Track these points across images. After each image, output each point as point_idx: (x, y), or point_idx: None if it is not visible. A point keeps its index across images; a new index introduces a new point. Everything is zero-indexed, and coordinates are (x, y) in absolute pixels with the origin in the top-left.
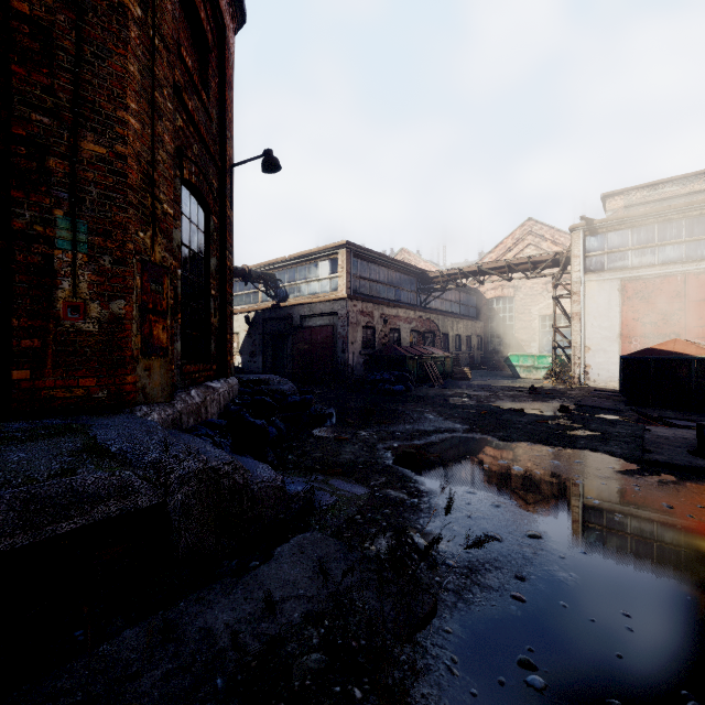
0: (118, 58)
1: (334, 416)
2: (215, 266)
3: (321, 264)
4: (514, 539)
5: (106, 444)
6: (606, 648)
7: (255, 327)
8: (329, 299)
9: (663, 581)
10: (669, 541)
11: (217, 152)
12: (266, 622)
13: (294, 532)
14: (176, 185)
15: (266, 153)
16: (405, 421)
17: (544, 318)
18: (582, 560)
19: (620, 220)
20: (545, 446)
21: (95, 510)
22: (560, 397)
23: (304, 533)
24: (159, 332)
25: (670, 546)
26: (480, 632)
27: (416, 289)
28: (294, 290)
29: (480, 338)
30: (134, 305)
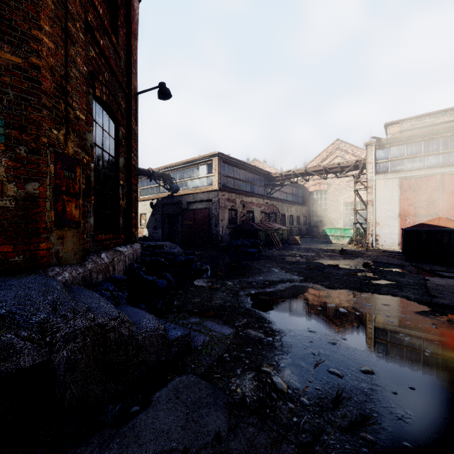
0: None
1: (209, 271)
2: (123, 163)
3: (201, 167)
4: (352, 374)
5: None
6: None
7: (156, 210)
8: (206, 190)
9: None
10: None
11: (125, 82)
12: None
13: (173, 373)
14: (90, 100)
15: (160, 85)
16: (259, 274)
17: (347, 204)
18: (411, 395)
19: (399, 139)
20: (359, 292)
21: None
22: (361, 256)
23: (180, 376)
24: (71, 209)
25: None
26: None
27: (264, 184)
28: (183, 185)
29: (305, 217)
30: (48, 187)
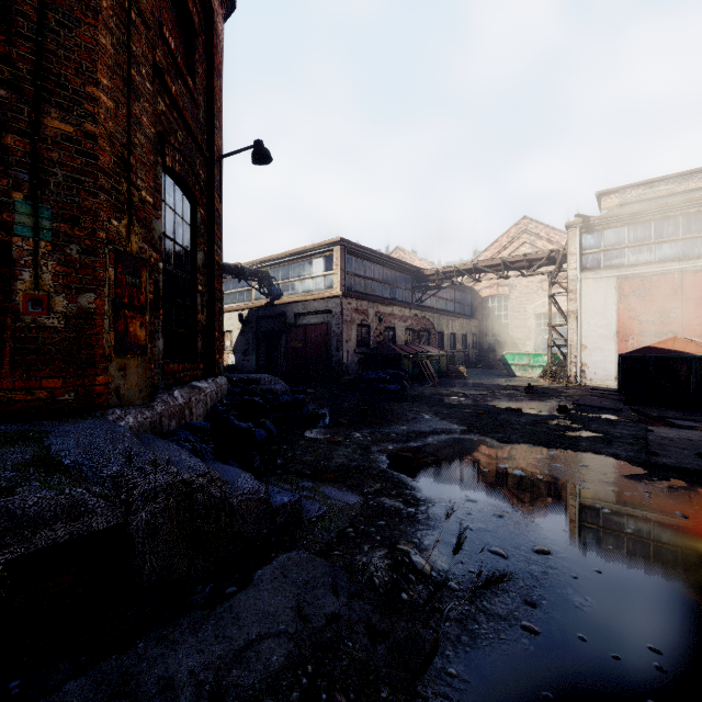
0: (87, 29)
1: (327, 417)
2: (202, 260)
3: (315, 262)
4: (521, 555)
5: (59, 455)
6: (636, 694)
7: (248, 325)
8: (324, 296)
9: (690, 605)
10: (689, 556)
11: (205, 142)
12: (238, 669)
13: (278, 550)
14: (158, 173)
15: (256, 144)
16: (401, 421)
17: (539, 317)
18: (596, 580)
19: (617, 218)
20: (546, 448)
21: (37, 536)
22: (557, 396)
23: (289, 552)
24: (136, 328)
25: (691, 563)
26: (489, 674)
27: (412, 287)
28: (288, 287)
29: (475, 337)
30: (107, 299)
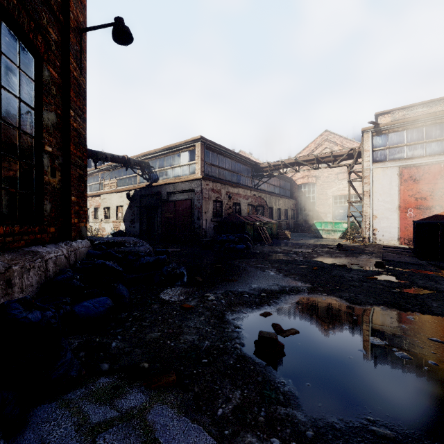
0: None
1: (185, 275)
2: (53, 121)
3: (182, 154)
4: None
5: None
6: None
7: (134, 201)
8: (188, 179)
9: None
10: None
11: (58, 4)
12: None
13: None
14: None
15: (116, 21)
16: (250, 279)
17: (336, 198)
18: None
19: (399, 124)
20: (402, 312)
21: None
22: (364, 253)
23: None
24: None
25: None
26: None
27: (251, 175)
28: (163, 174)
29: (293, 211)
30: None
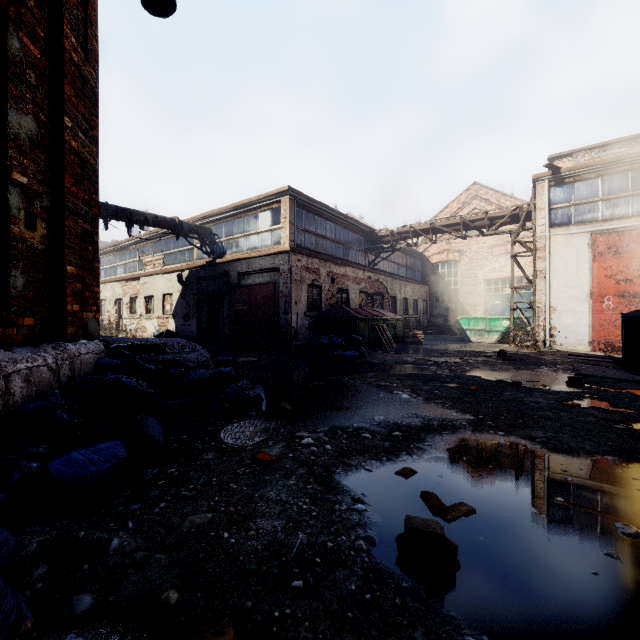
0: None
1: (263, 400)
2: (31, 132)
3: (261, 215)
4: None
5: None
6: None
7: (188, 287)
8: (270, 252)
9: None
10: None
11: None
12: None
13: None
14: None
15: None
16: (371, 405)
17: (489, 282)
18: None
19: (591, 168)
20: None
21: None
22: (542, 363)
23: None
24: None
25: None
26: None
27: (365, 248)
28: (232, 245)
29: (426, 303)
30: None
